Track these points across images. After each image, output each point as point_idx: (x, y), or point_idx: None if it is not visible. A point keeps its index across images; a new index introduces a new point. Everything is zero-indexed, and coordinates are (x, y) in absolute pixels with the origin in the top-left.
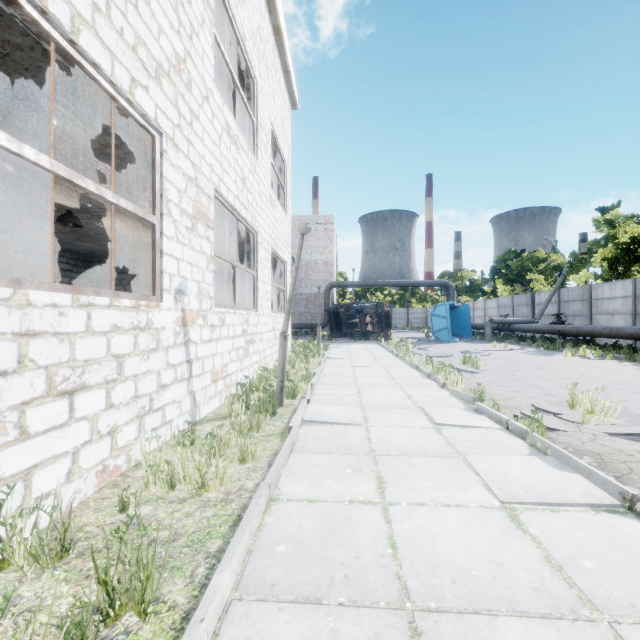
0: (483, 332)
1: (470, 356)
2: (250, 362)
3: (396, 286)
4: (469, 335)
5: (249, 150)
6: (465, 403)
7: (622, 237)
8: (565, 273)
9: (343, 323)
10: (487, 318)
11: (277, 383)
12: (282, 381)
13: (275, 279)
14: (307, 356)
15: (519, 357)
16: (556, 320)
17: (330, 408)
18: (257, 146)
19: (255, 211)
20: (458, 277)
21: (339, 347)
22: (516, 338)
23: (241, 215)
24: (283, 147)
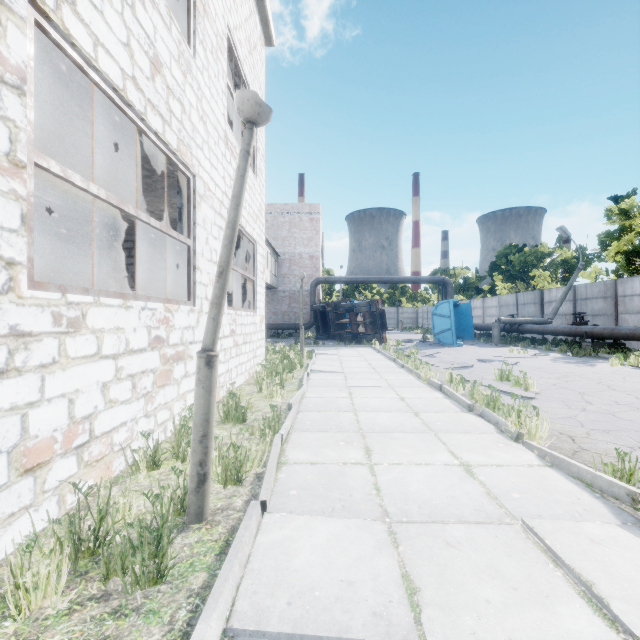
0: (485, 333)
1: (509, 370)
2: (176, 393)
3: (389, 282)
4: (471, 337)
5: (173, 22)
6: (597, 494)
7: (639, 228)
8: (581, 267)
9: (331, 323)
10: (486, 318)
11: (190, 467)
12: (202, 463)
13: (243, 266)
14: (284, 369)
15: (557, 367)
16: (571, 320)
17: (313, 534)
18: (195, 34)
19: (190, 138)
20: (451, 275)
21: (327, 353)
22: (529, 341)
23: (148, 124)
24: (251, 83)
